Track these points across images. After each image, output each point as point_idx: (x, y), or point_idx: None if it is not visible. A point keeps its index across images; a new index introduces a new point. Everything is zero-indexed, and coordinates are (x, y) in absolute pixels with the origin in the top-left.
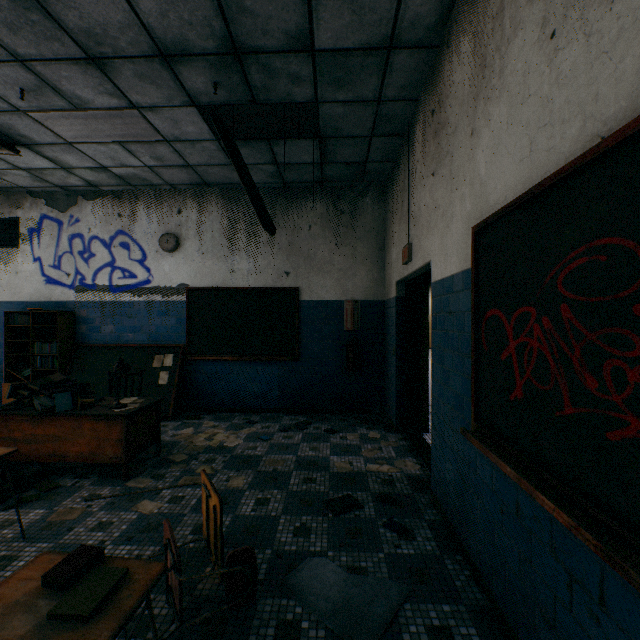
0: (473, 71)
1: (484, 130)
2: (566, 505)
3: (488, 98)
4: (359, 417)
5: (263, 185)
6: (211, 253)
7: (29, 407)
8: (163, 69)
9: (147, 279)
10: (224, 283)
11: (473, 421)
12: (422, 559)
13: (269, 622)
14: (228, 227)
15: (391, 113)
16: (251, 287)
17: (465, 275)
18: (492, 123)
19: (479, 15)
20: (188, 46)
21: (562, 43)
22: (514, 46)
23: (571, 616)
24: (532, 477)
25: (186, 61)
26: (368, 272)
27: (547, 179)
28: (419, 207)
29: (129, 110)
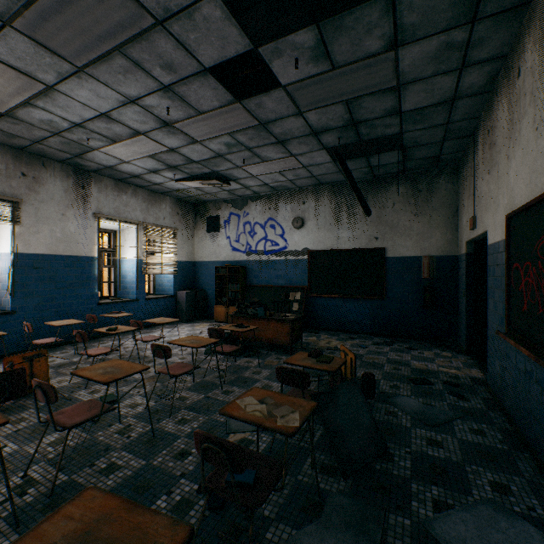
0: (507, 122)
1: (512, 160)
2: (533, 351)
3: (513, 143)
4: (434, 343)
5: (358, 179)
6: (323, 228)
7: (245, 313)
8: (312, 138)
9: (285, 246)
10: (332, 247)
11: (505, 328)
12: (472, 409)
13: (381, 409)
14: (334, 210)
15: (458, 127)
16: (350, 249)
17: (504, 242)
18: (515, 158)
19: (510, 92)
20: (328, 127)
21: (539, 136)
22: (523, 123)
23: (541, 407)
24: (524, 345)
25: (325, 133)
26: (442, 234)
27: (531, 201)
28: (480, 192)
29: (289, 157)
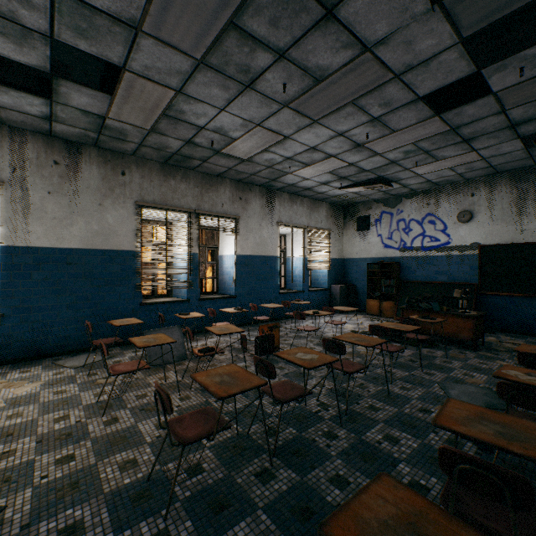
0: None
1: None
2: None
3: None
4: None
5: None
6: (499, 220)
7: (416, 307)
8: (507, 131)
9: (446, 241)
10: (512, 240)
11: None
12: None
13: None
14: (516, 199)
15: None
16: None
17: None
18: None
19: None
20: (533, 117)
21: None
22: None
23: None
24: None
25: (527, 123)
26: None
27: None
28: None
29: (468, 153)
